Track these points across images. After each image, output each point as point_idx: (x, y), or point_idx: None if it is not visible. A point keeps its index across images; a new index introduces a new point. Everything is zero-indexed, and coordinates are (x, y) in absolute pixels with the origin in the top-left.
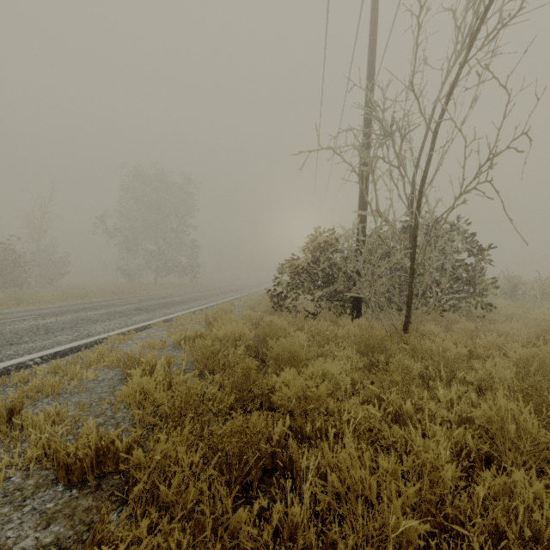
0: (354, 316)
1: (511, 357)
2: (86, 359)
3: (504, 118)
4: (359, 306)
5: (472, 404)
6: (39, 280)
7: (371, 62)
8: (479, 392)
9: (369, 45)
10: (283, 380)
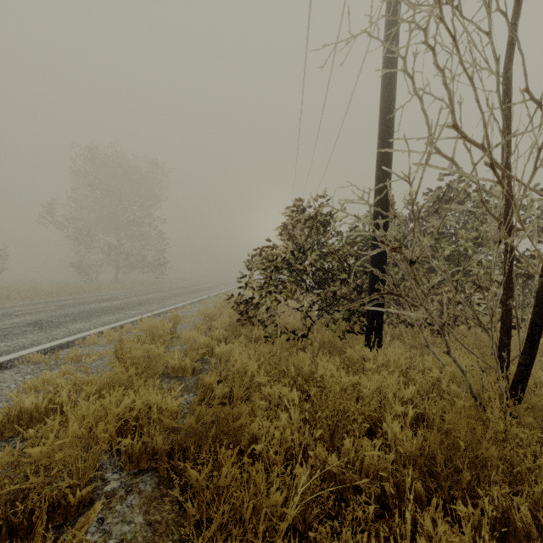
0: (372, 341)
1: None
2: None
3: None
4: (380, 323)
5: None
6: None
7: None
8: None
9: None
10: None
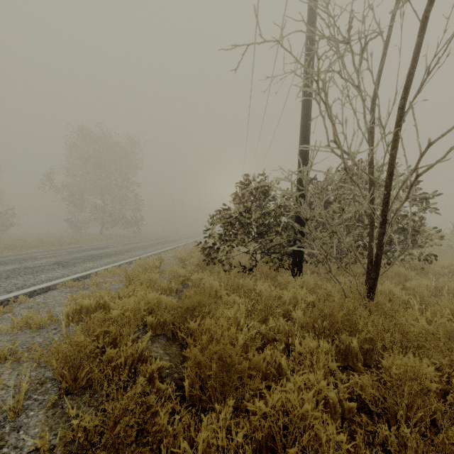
0: (295, 272)
1: None
2: None
3: None
4: (300, 260)
5: None
6: None
7: None
8: None
9: None
10: (203, 449)
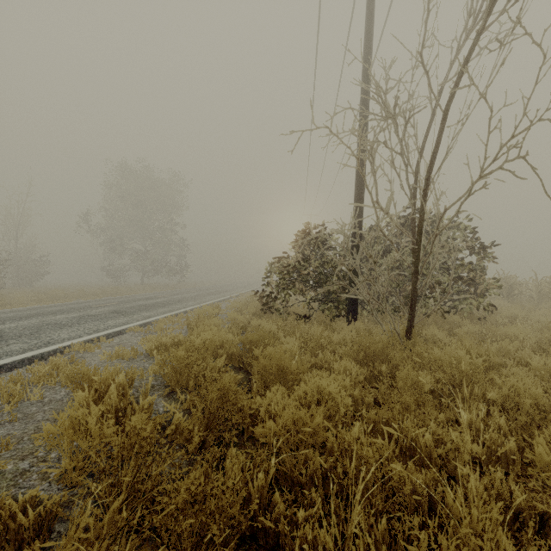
0: (350, 319)
1: (534, 368)
2: (35, 374)
3: (535, 83)
4: (355, 308)
5: (499, 430)
6: (16, 281)
7: (368, 43)
8: (502, 412)
9: (366, 25)
10: (269, 402)
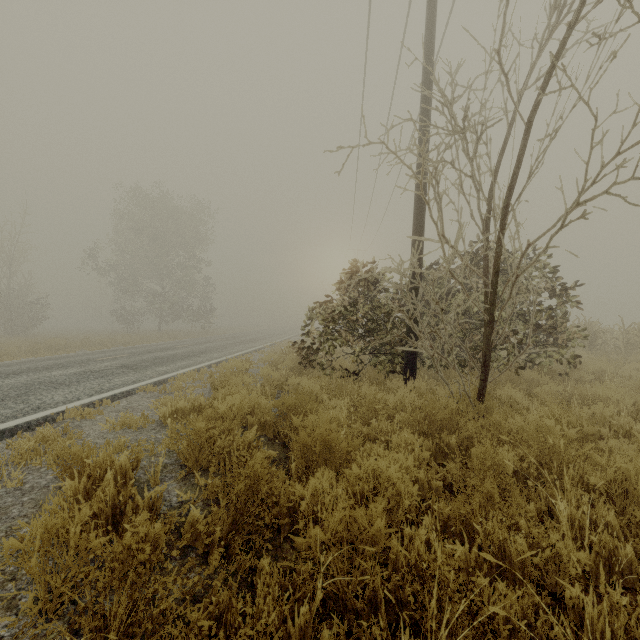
0: (407, 376)
1: None
2: (15, 451)
3: None
4: (414, 362)
5: (607, 527)
6: (8, 327)
7: (429, 44)
8: (607, 501)
9: (427, 22)
10: (312, 492)
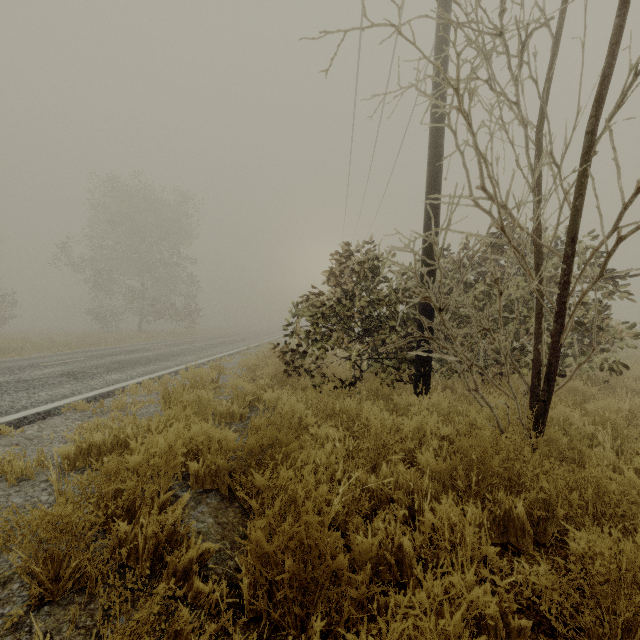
0: (419, 388)
1: None
2: None
3: None
4: (428, 370)
5: None
6: None
7: None
8: None
9: None
10: None
